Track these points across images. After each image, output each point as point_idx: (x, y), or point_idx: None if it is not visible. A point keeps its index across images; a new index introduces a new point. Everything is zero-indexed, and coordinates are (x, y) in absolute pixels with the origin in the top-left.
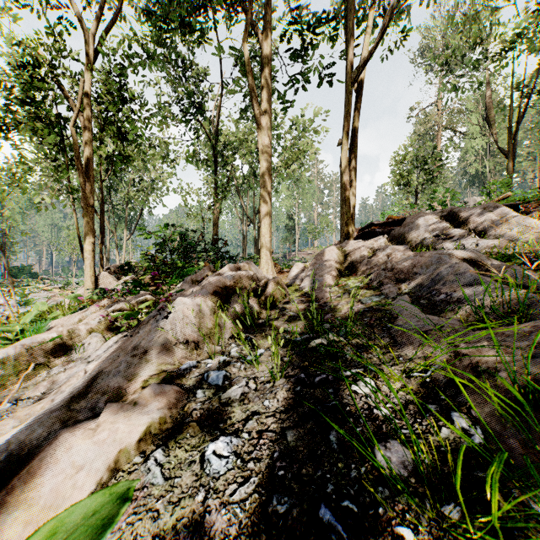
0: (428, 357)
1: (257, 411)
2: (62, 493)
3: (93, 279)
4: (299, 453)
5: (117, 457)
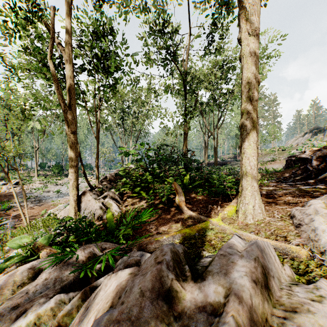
0: None
1: None
2: None
3: (75, 198)
4: None
5: None
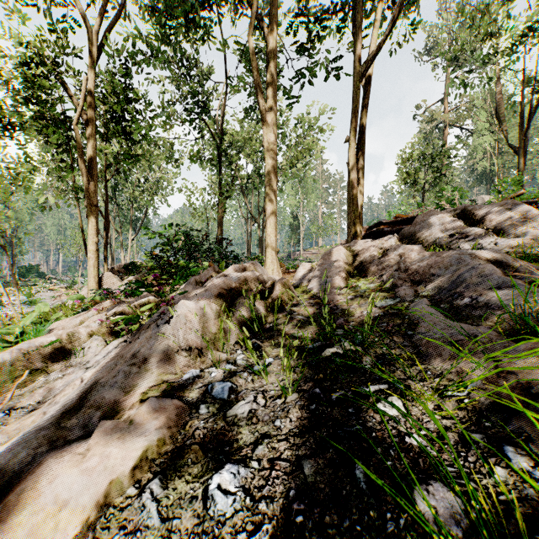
0: (461, 372)
1: (268, 433)
2: (41, 536)
3: (96, 279)
4: (319, 492)
5: (108, 489)
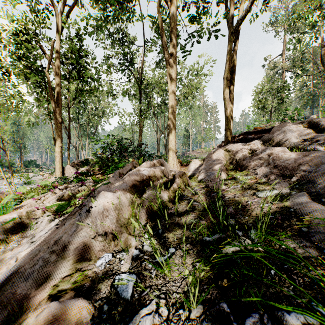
0: None
1: None
2: None
3: (61, 170)
4: None
5: None
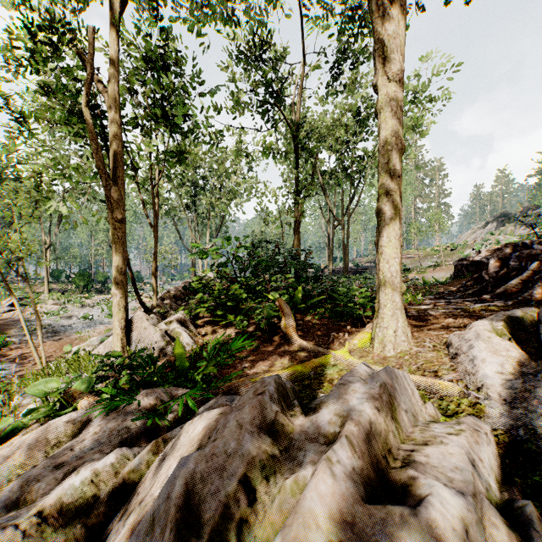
0: None
1: None
2: None
3: (122, 324)
4: None
5: None
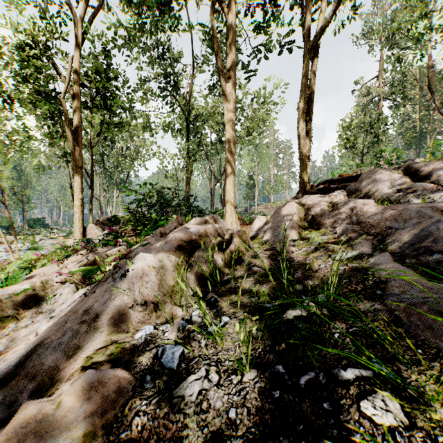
0: None
1: (219, 431)
2: None
3: (81, 230)
4: None
5: None
